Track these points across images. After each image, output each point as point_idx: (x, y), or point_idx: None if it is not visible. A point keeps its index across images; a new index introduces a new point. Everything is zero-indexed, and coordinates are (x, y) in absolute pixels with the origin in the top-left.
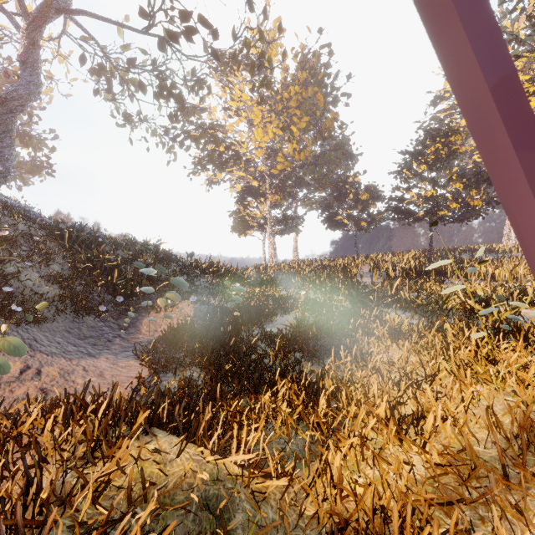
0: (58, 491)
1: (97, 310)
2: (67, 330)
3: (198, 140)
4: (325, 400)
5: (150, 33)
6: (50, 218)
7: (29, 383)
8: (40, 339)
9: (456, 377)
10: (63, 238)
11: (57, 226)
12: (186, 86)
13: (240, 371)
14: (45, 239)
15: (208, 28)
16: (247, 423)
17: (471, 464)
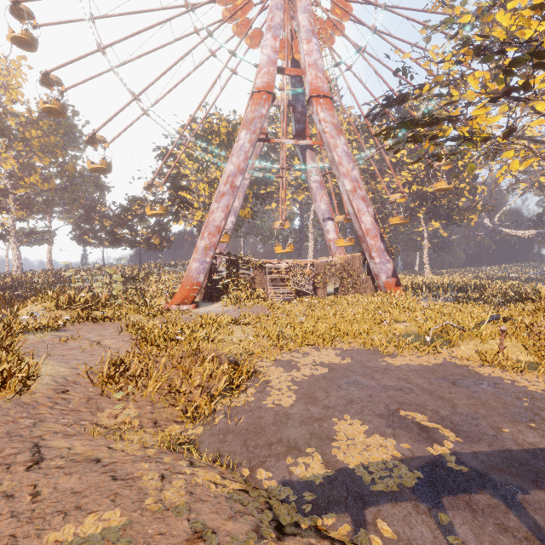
0: None
1: None
2: None
3: None
4: None
5: None
6: None
7: None
8: None
9: None
10: None
11: None
12: None
13: None
14: None
15: None
16: None
17: None
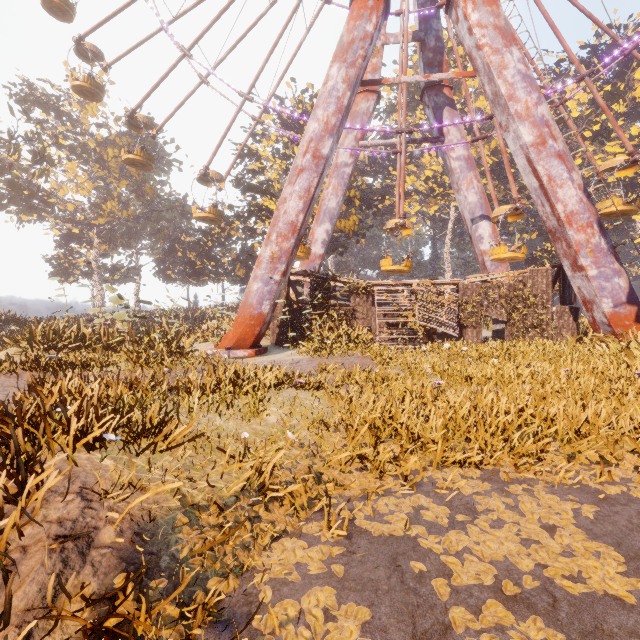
0: None
1: None
2: None
3: None
4: None
5: None
6: None
7: None
8: None
9: None
10: None
11: None
12: None
13: None
14: None
15: None
16: None
17: None
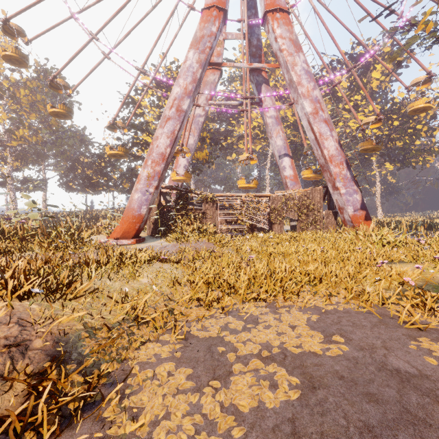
0: None
1: None
2: None
3: None
4: None
5: None
6: None
7: None
8: None
9: None
10: None
11: None
12: None
13: None
14: None
15: None
16: None
17: None
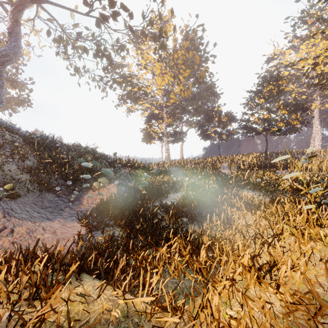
0: (5, 327)
1: (54, 190)
2: (34, 203)
3: (121, 84)
4: (204, 252)
5: (90, 15)
6: (27, 132)
7: (5, 238)
8: (15, 209)
9: (294, 236)
10: (34, 144)
11: (30, 136)
12: (113, 50)
13: (146, 230)
14: (22, 144)
15: (127, 11)
16: (150, 268)
17: (317, 304)
